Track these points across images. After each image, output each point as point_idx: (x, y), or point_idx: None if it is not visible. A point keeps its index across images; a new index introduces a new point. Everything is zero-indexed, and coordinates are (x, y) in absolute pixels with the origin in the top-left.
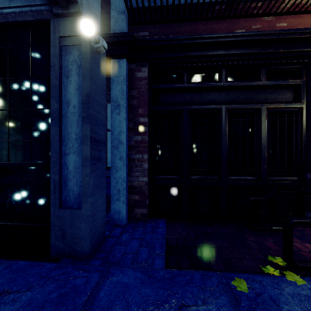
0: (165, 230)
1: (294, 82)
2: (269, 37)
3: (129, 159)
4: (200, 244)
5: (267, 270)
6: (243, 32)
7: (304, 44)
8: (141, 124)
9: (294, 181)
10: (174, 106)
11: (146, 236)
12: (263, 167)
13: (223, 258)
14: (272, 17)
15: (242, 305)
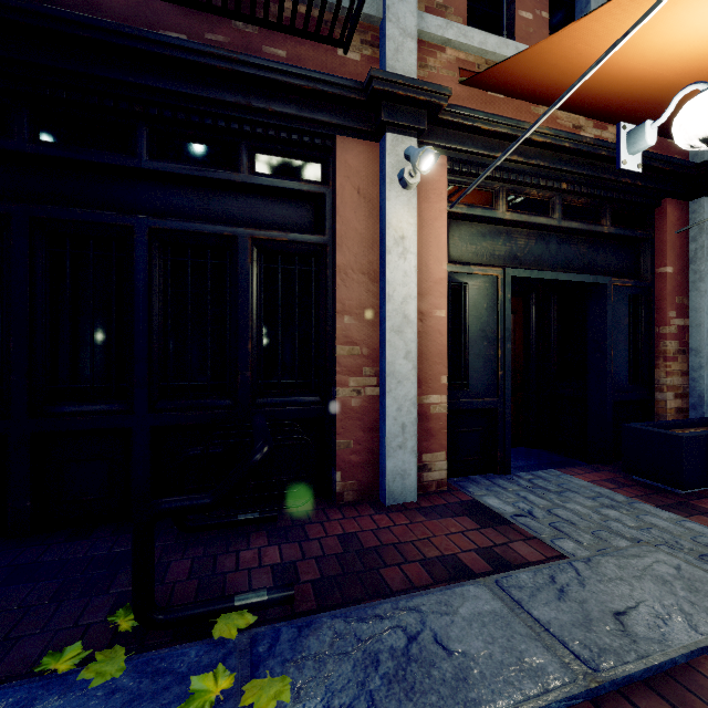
0: None
1: (310, 189)
2: (232, 66)
3: None
4: None
5: (52, 662)
6: (162, 35)
7: (318, 108)
8: None
9: (312, 404)
10: None
11: None
12: (242, 376)
13: None
14: (253, 27)
15: None
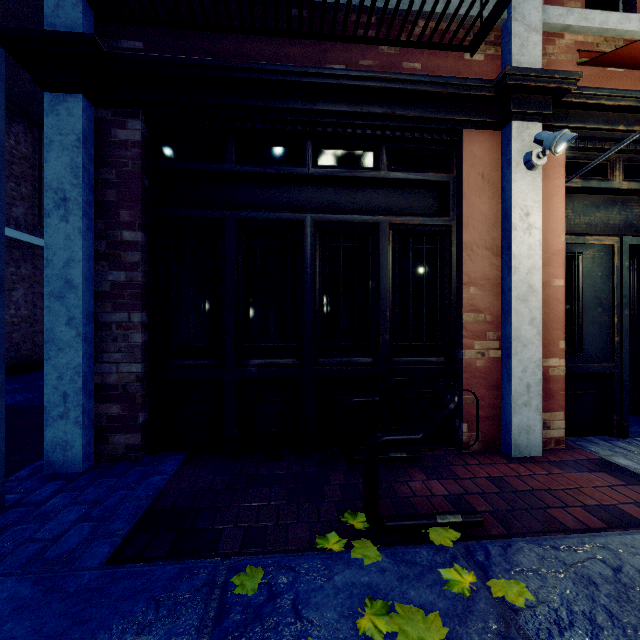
0: (169, 477)
1: (437, 178)
2: (385, 85)
3: (99, 323)
4: (227, 502)
5: (325, 543)
6: (335, 69)
7: (450, 108)
8: (127, 245)
9: (438, 363)
10: (206, 210)
11: (111, 496)
12: (382, 338)
13: (258, 526)
14: (395, 48)
15: (223, 626)
